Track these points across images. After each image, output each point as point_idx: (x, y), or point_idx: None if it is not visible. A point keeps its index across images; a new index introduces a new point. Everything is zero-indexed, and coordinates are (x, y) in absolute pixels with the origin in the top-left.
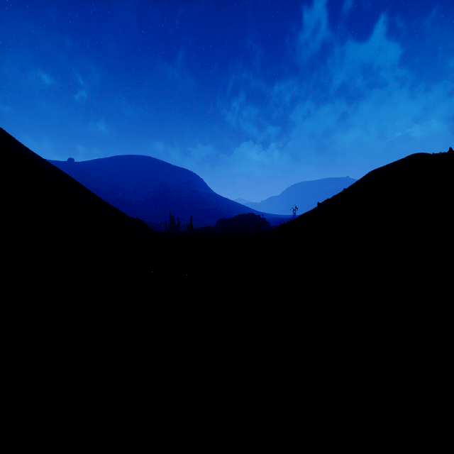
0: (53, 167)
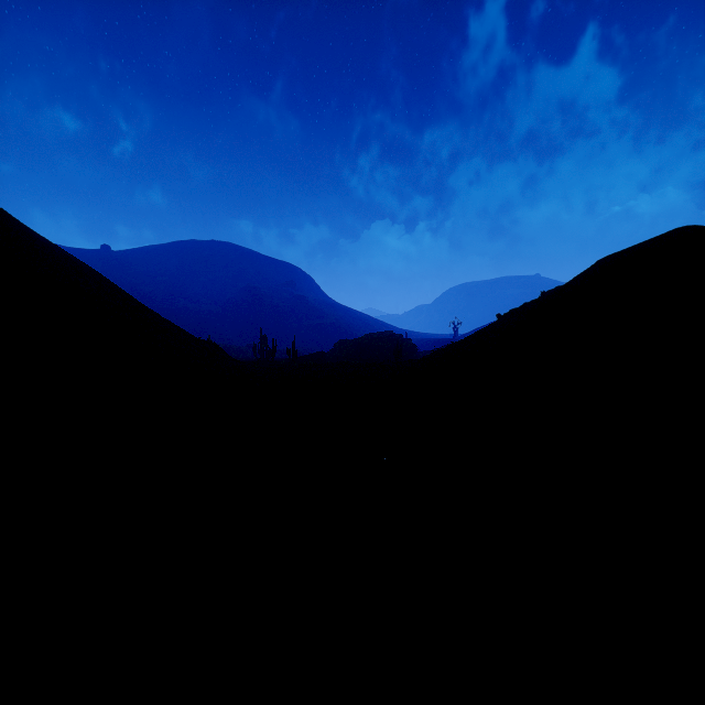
0: (67, 255)
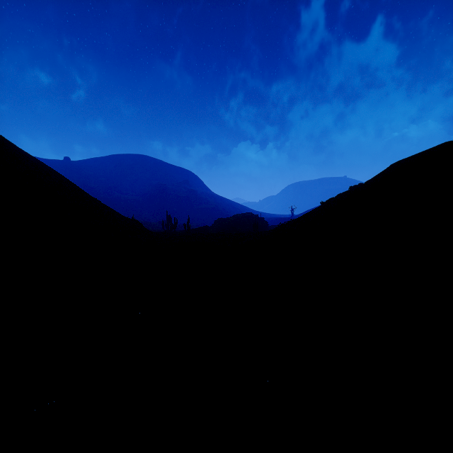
0: (39, 163)
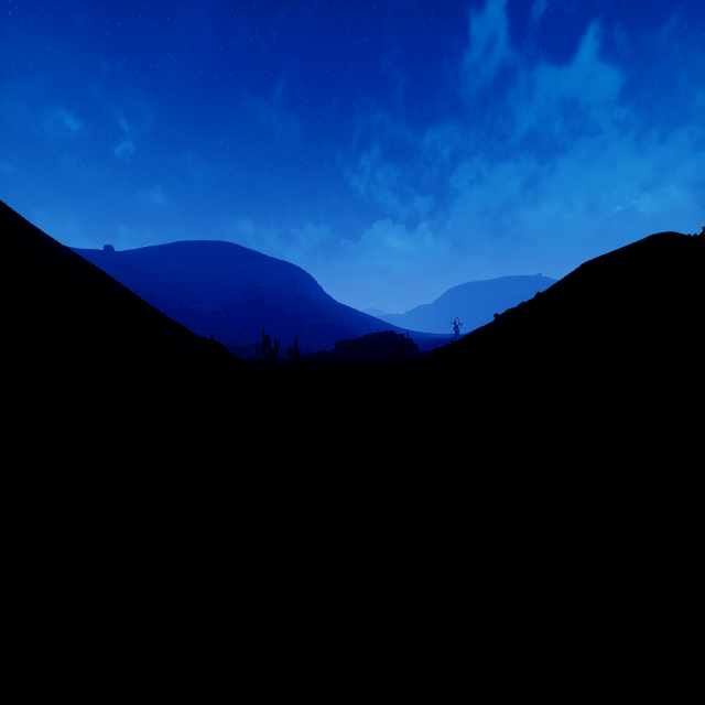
0: (78, 257)
